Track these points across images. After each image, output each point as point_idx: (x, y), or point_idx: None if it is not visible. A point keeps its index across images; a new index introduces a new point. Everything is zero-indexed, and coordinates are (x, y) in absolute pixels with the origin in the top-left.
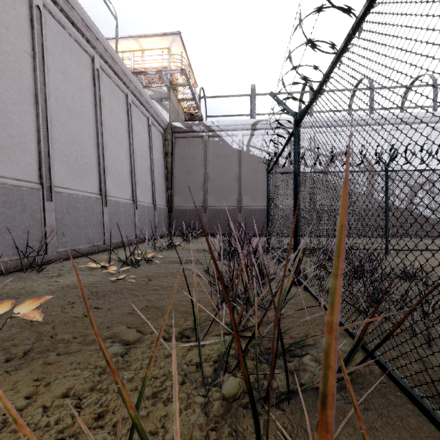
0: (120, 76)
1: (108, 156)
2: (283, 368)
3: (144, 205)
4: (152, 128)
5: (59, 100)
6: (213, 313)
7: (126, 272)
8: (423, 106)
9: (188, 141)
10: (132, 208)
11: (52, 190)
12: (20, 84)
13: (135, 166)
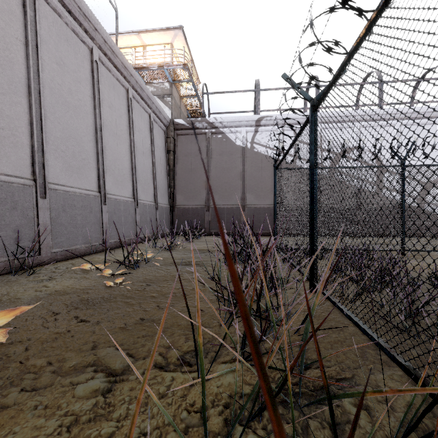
0: (120, 70)
1: (108, 152)
2: (319, 419)
3: (146, 204)
4: (154, 124)
5: (54, 91)
6: (220, 329)
7: (123, 275)
8: (434, 101)
9: (191, 139)
10: (133, 207)
11: (46, 187)
12: (11, 73)
13: (136, 163)
